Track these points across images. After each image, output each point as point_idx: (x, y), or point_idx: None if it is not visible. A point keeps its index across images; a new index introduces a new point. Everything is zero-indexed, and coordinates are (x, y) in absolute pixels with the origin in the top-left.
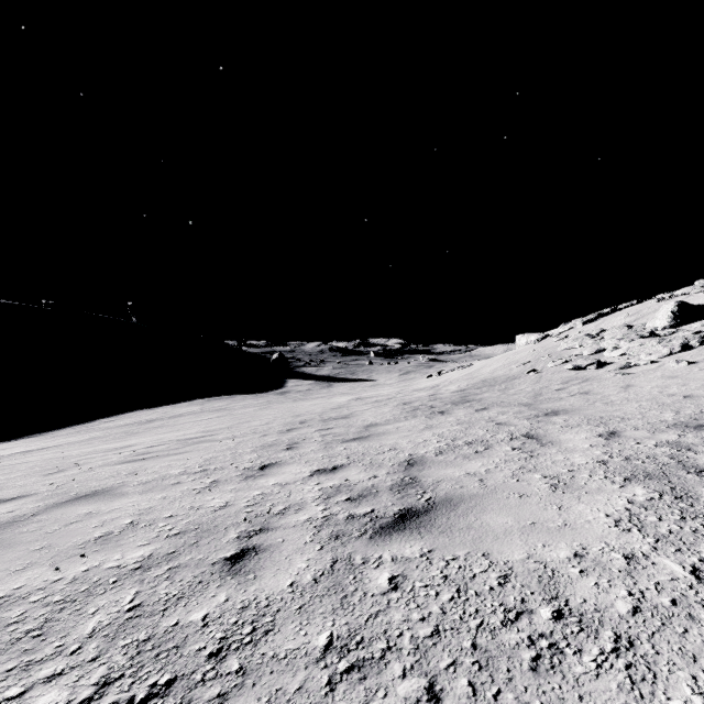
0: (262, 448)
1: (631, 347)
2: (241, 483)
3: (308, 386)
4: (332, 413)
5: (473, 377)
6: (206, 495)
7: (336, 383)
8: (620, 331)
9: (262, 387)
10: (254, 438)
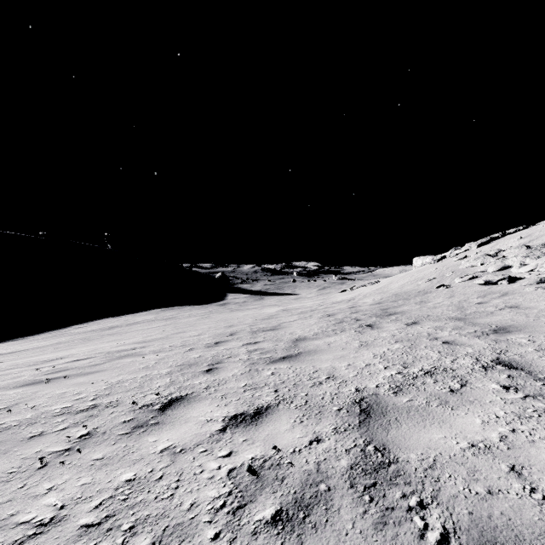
0: (180, 368)
1: (540, 263)
2: (119, 443)
3: (244, 299)
4: (262, 323)
5: (384, 292)
6: (47, 476)
7: (266, 296)
8: (519, 251)
9: (207, 300)
10: (179, 353)
